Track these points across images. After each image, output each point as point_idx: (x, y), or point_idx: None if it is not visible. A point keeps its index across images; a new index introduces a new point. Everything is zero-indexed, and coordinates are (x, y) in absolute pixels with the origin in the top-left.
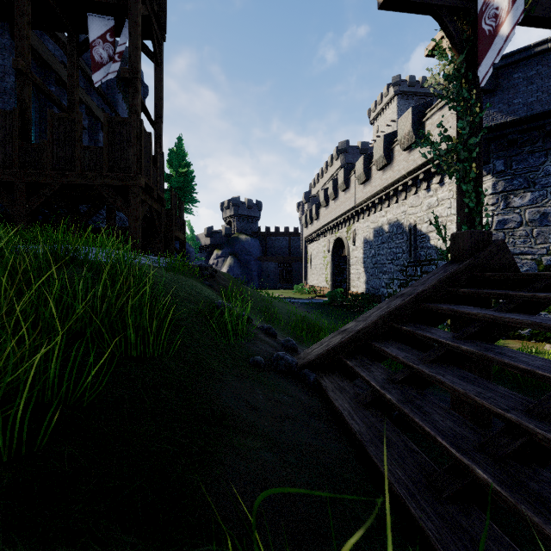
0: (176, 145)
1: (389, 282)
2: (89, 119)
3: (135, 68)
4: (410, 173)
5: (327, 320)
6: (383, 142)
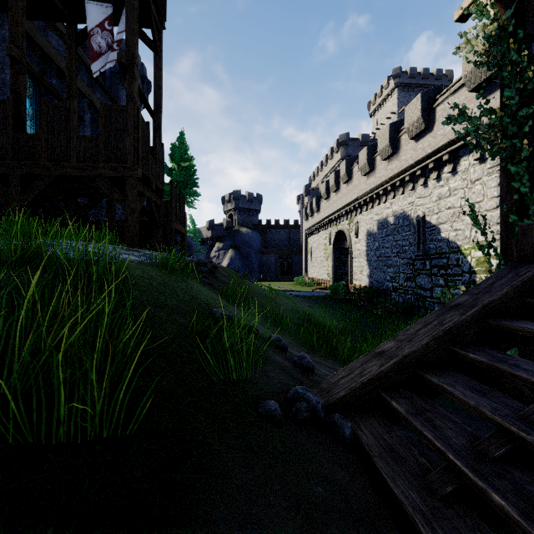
0: (178, 140)
1: (395, 276)
2: (92, 113)
3: (132, 53)
4: (418, 162)
5: (333, 317)
6: (389, 131)
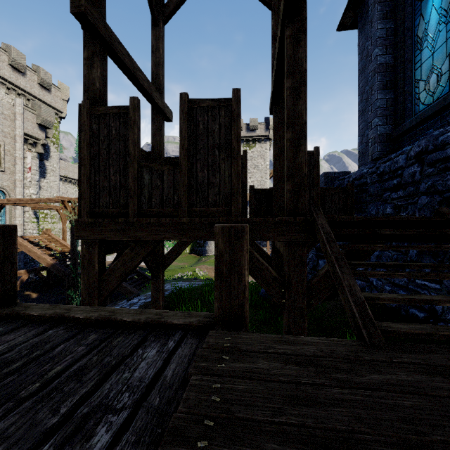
0: None
1: None
2: None
3: None
4: None
5: None
6: None
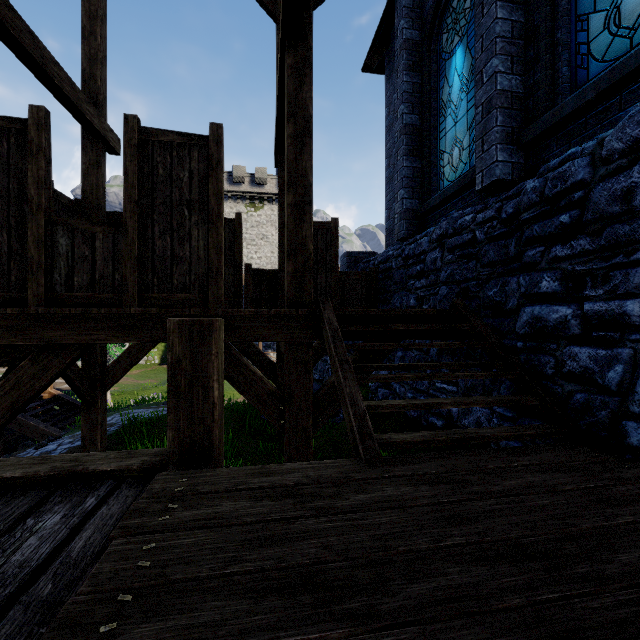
0: None
1: None
2: None
3: None
4: None
5: None
6: None
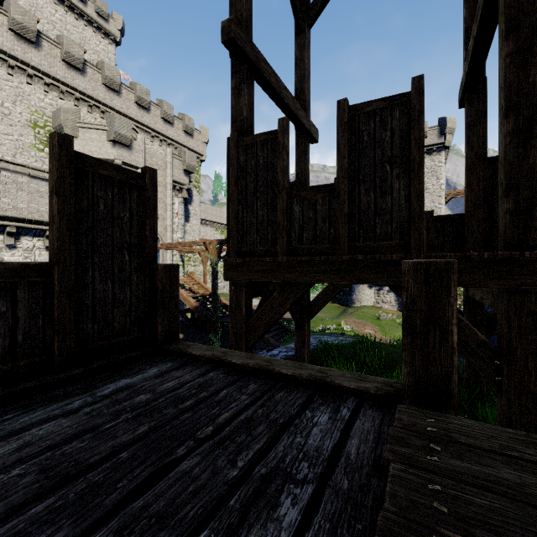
0: None
1: None
2: None
3: None
4: None
5: None
6: None
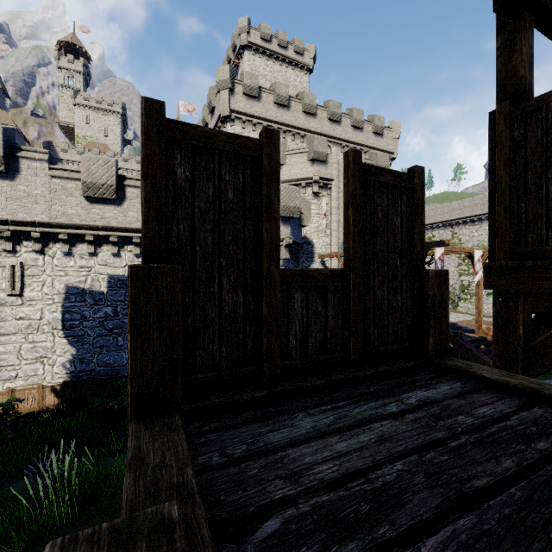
0: None
1: None
2: None
3: None
4: None
5: None
6: None
